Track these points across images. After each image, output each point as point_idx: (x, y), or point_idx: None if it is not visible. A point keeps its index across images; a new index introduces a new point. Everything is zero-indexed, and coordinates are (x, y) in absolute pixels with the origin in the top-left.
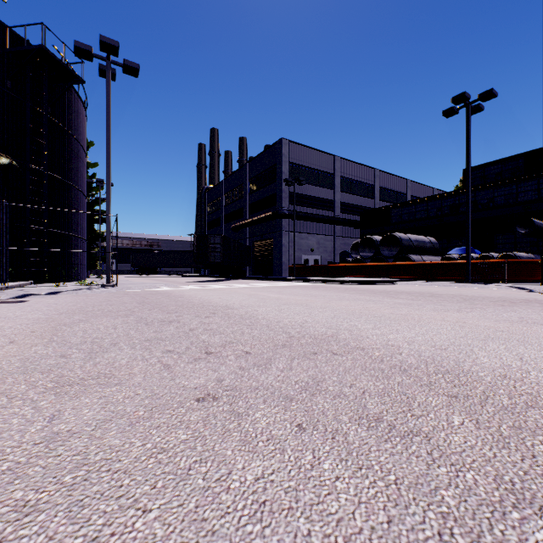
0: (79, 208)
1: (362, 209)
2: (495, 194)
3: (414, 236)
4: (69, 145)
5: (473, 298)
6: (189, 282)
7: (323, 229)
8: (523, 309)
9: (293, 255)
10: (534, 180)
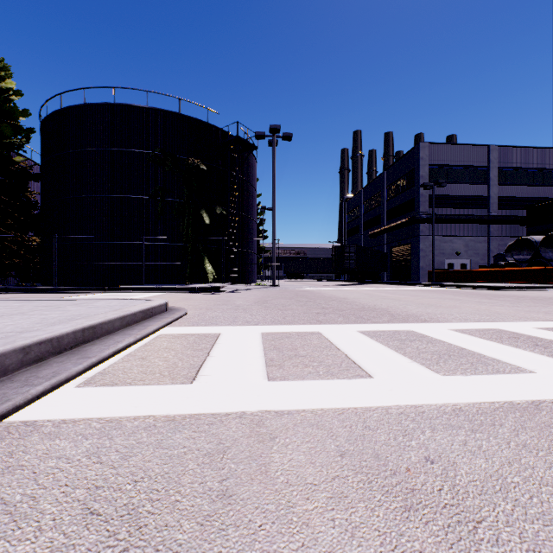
0: (253, 232)
1: (533, 202)
2: None
3: None
4: (248, 191)
5: None
6: (328, 285)
7: (473, 230)
8: None
9: (432, 260)
10: None
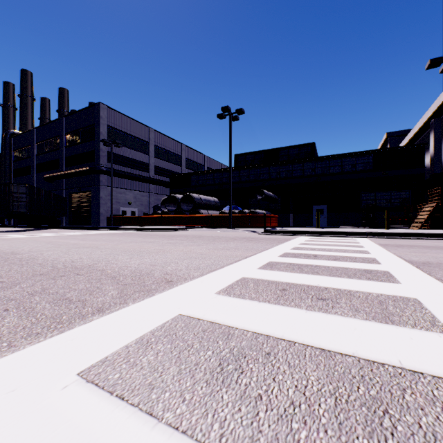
0: None
1: (172, 173)
2: (250, 173)
3: (204, 196)
4: None
5: (219, 237)
6: None
7: (140, 186)
8: (234, 242)
9: (111, 207)
10: (267, 167)
